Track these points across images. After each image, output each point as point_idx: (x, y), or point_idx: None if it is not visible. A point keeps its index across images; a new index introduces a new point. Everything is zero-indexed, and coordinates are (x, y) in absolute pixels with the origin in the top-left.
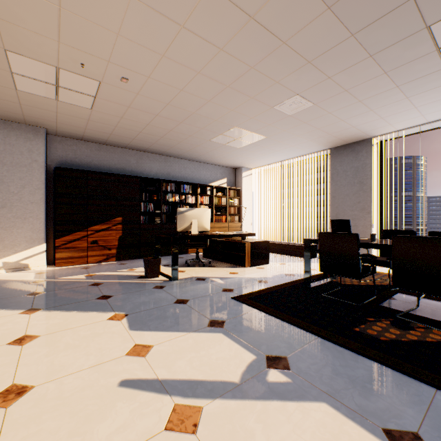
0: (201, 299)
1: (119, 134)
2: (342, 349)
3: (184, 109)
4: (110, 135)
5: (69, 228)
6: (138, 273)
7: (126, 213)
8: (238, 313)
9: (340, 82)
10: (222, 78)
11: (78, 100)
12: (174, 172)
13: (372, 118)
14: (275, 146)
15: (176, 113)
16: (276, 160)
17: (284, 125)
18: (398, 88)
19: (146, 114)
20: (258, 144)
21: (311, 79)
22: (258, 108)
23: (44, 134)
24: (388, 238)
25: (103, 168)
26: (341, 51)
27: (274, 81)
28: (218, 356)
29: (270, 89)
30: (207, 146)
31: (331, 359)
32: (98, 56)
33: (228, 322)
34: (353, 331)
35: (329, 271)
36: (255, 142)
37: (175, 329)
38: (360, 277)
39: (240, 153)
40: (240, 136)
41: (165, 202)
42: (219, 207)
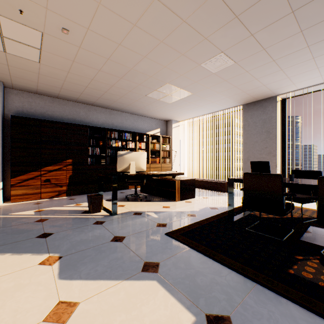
0: (137, 236)
1: (68, 88)
2: (286, 302)
3: (123, 65)
4: (61, 89)
5: (24, 169)
6: (83, 208)
7: (76, 156)
8: (171, 252)
9: (261, 40)
10: (156, 32)
11: (25, 52)
12: (117, 123)
13: (280, 77)
14: (199, 102)
15: (116, 68)
16: (199, 114)
17: (208, 82)
18: (308, 48)
19: (90, 69)
20: (186, 100)
21: (236, 36)
22: (187, 65)
23: (0, 86)
24: (297, 177)
25: (56, 118)
26: (267, 4)
27: (203, 37)
28: (151, 319)
29: (199, 46)
30: (143, 101)
31: (279, 318)
32: (34, 1)
33: (162, 265)
34: (289, 275)
35: (253, 208)
36: (183, 98)
37: (107, 275)
38: (283, 214)
39: (171, 107)
40: (171, 92)
41: (110, 147)
42: (154, 151)
